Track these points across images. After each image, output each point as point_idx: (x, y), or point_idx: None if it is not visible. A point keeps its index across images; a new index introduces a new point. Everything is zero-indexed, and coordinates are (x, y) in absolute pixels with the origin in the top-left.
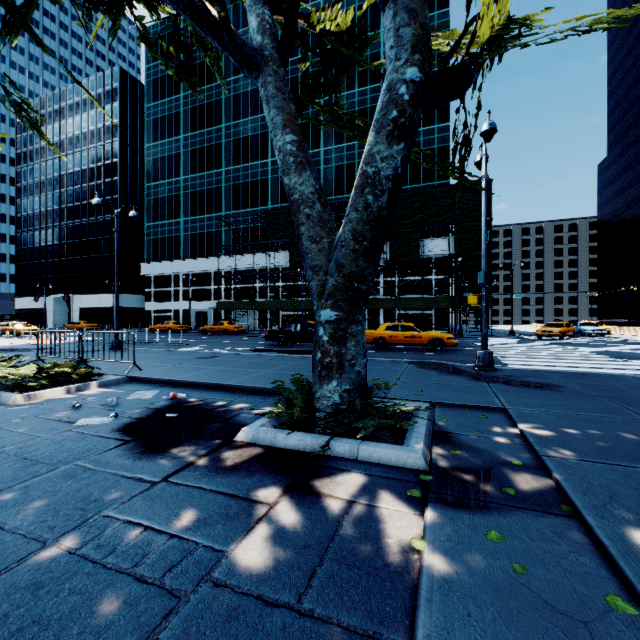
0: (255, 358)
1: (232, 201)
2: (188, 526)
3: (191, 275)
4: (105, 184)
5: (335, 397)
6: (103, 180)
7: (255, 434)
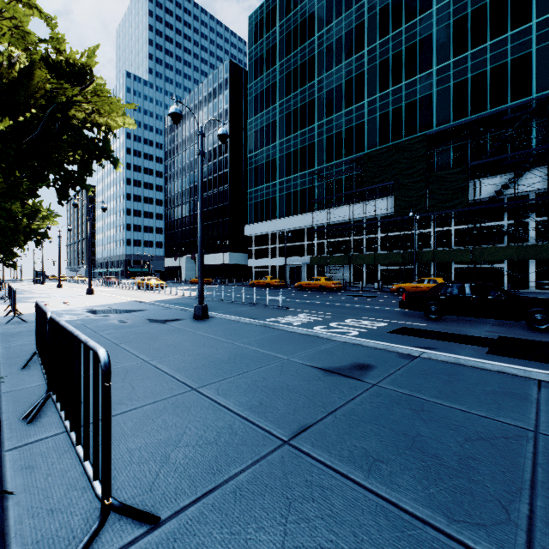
0: (502, 399)
1: (325, 154)
2: None
3: (286, 232)
4: (219, 162)
5: None
6: (217, 159)
7: None
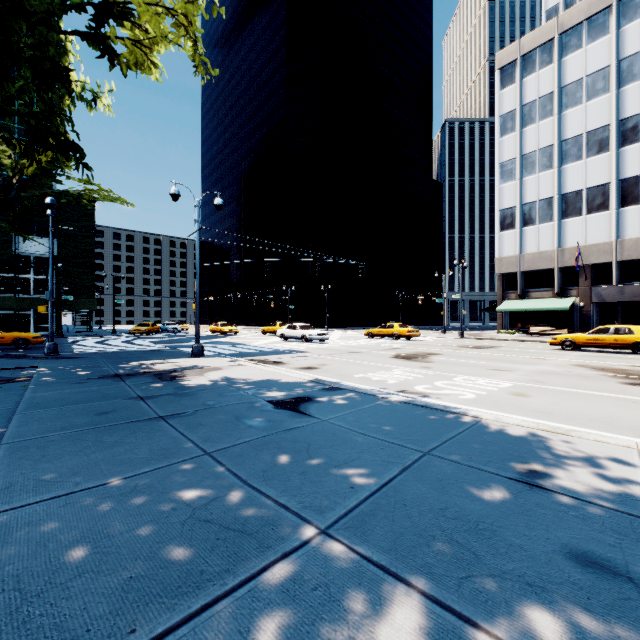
0: None
1: None
2: None
3: None
4: None
5: None
6: None
7: None
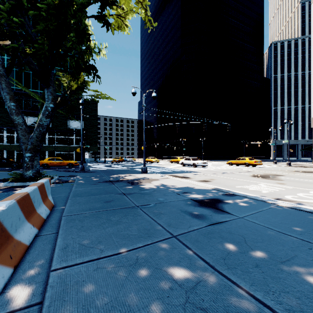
0: None
1: None
2: (2, 192)
3: None
4: None
5: (31, 174)
6: None
7: (6, 184)
